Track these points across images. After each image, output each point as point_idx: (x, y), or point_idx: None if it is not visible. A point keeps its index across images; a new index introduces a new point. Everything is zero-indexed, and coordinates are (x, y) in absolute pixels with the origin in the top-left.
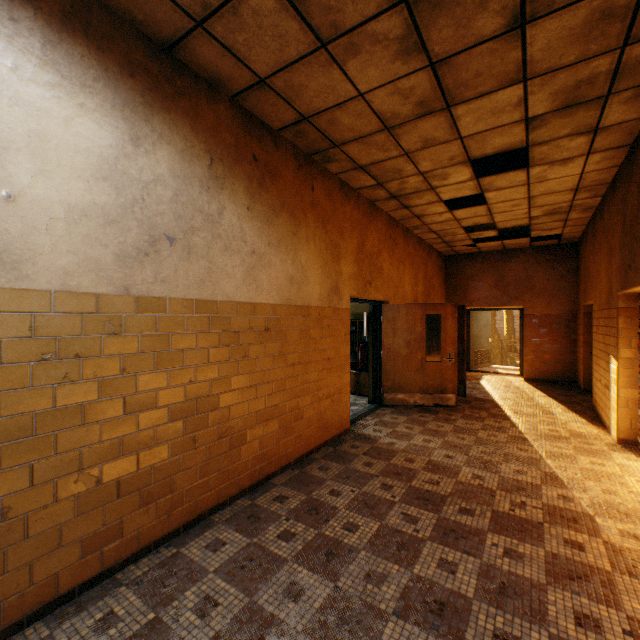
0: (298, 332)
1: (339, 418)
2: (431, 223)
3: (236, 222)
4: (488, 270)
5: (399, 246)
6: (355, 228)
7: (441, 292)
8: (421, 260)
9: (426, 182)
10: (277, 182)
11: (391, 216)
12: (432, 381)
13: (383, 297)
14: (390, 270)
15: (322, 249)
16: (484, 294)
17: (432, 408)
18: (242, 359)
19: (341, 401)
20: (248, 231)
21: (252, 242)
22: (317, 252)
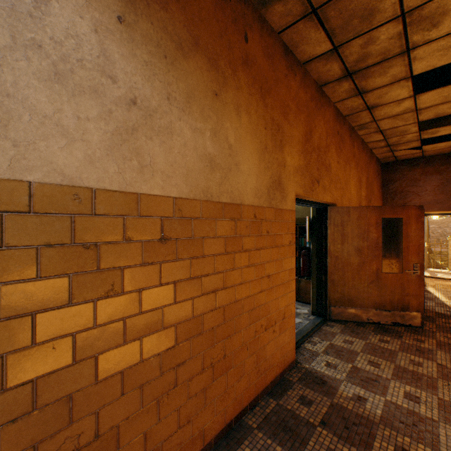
0: (223, 242)
1: (282, 351)
2: (382, 118)
3: (88, 33)
4: (431, 174)
5: (345, 145)
6: (301, 111)
7: (379, 198)
8: (364, 164)
9: (403, 37)
10: (184, 1)
11: (338, 110)
12: (390, 296)
13: (331, 199)
14: (337, 169)
15: (259, 127)
16: (426, 199)
17: (390, 327)
18: (104, 297)
19: (285, 328)
20: (120, 60)
21: (130, 83)
22: (252, 130)
